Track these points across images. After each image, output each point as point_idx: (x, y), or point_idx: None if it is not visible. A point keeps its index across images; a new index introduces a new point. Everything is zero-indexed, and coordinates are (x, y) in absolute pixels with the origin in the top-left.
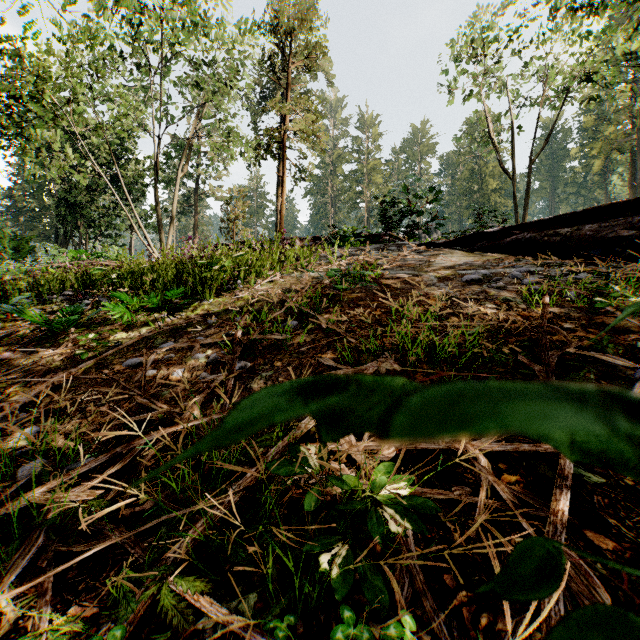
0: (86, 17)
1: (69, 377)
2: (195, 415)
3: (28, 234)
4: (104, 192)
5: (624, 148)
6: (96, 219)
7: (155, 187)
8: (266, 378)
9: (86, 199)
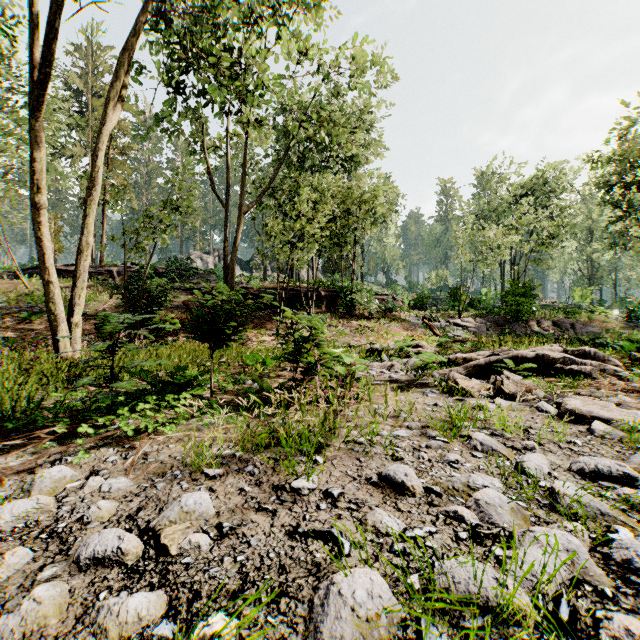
0: None
1: None
2: None
3: None
4: None
5: None
6: None
7: None
8: None
9: None
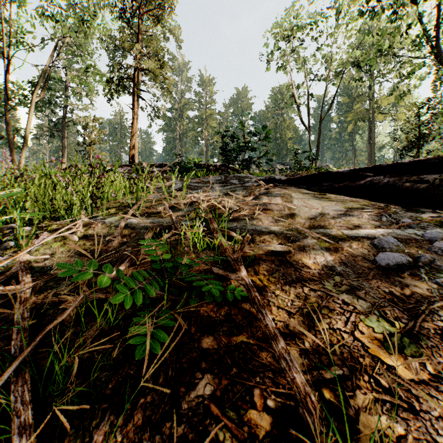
0: None
1: None
2: None
3: None
4: None
5: (366, 118)
6: None
7: (5, 107)
8: None
9: None
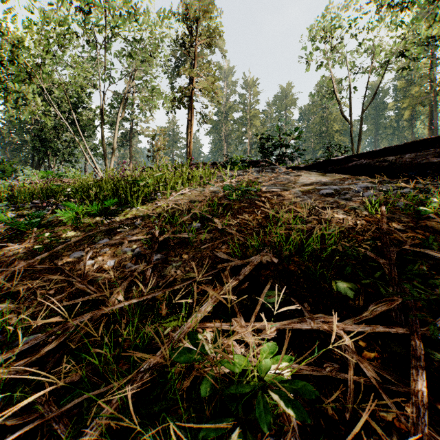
0: (50, 5)
1: (29, 266)
2: (120, 298)
3: (13, 160)
4: (66, 131)
5: (425, 103)
6: (60, 150)
7: (101, 127)
8: (176, 267)
9: (53, 135)
